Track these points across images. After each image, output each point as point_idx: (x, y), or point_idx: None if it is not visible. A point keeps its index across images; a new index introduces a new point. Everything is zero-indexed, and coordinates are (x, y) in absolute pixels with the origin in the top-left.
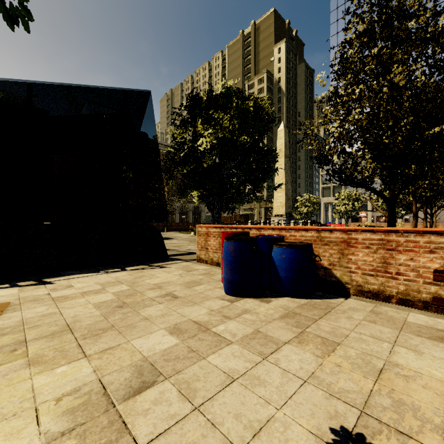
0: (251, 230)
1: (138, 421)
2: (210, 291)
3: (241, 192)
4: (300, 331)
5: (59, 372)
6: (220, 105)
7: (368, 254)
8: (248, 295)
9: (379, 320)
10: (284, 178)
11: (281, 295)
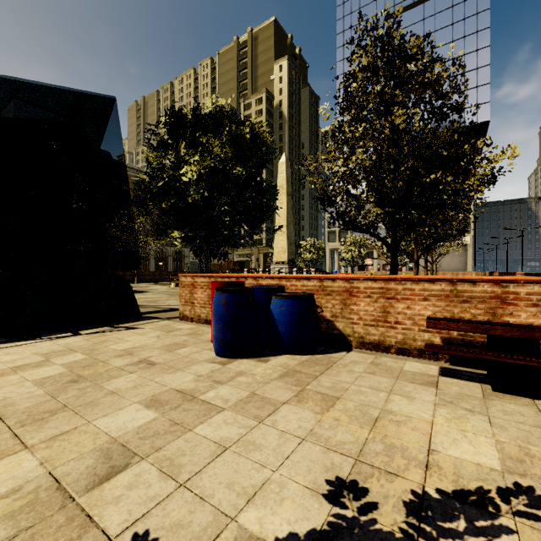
0: (247, 280)
1: (107, 511)
2: (197, 354)
3: (236, 234)
4: (300, 390)
5: None
6: (210, 127)
7: (369, 303)
8: (243, 355)
9: (378, 371)
10: (286, 219)
11: (280, 353)
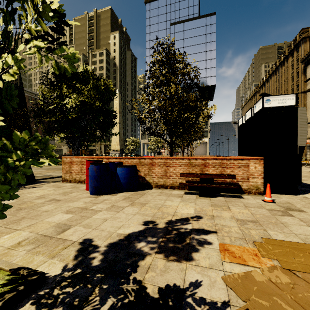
0: (103, 159)
1: (70, 237)
2: (81, 195)
3: (95, 136)
4: (132, 202)
5: (6, 237)
6: (81, 78)
7: (159, 168)
8: (105, 193)
9: (162, 195)
10: (119, 126)
11: (122, 192)
